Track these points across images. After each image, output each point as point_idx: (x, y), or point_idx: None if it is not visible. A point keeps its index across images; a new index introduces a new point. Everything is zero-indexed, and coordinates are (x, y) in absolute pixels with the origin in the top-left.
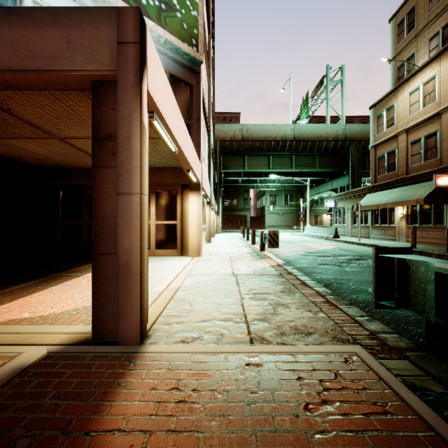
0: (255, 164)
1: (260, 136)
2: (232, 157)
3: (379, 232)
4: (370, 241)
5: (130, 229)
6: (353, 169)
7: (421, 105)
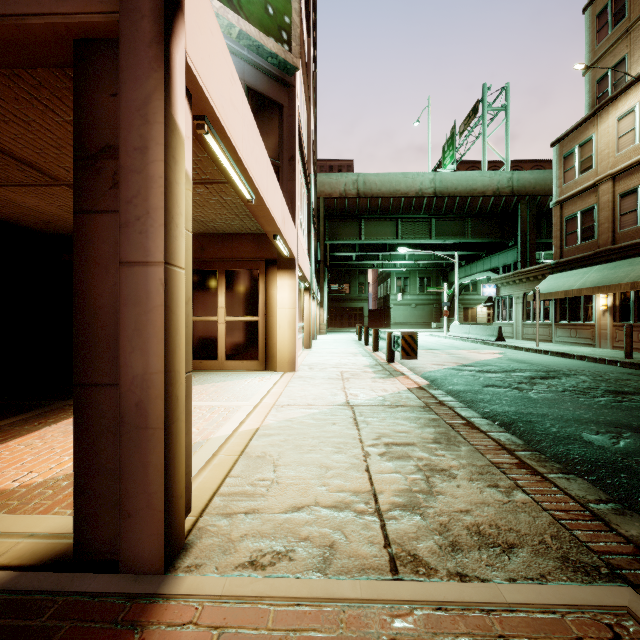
0: (376, 233)
1: (384, 191)
2: (343, 223)
3: (568, 333)
4: (554, 346)
5: (145, 337)
6: (524, 239)
7: (637, 136)
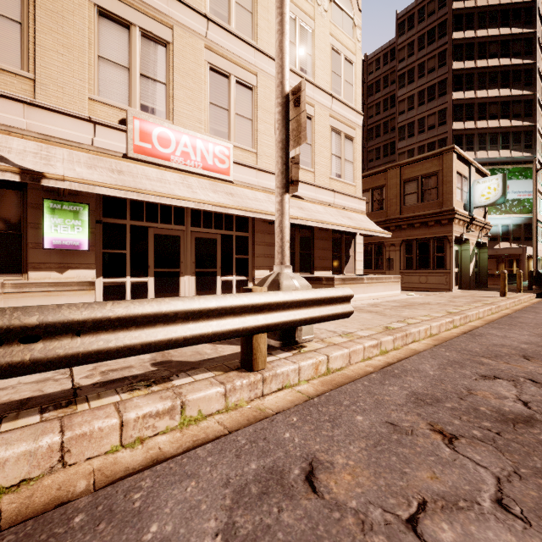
0: None
1: None
2: None
3: None
4: None
5: (524, 270)
6: None
7: None
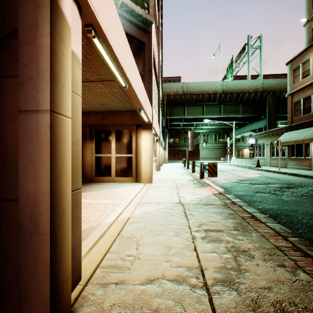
0: (192, 112)
1: (197, 91)
2: (175, 107)
3: (296, 163)
4: (288, 170)
5: (36, 166)
6: (270, 114)
7: None
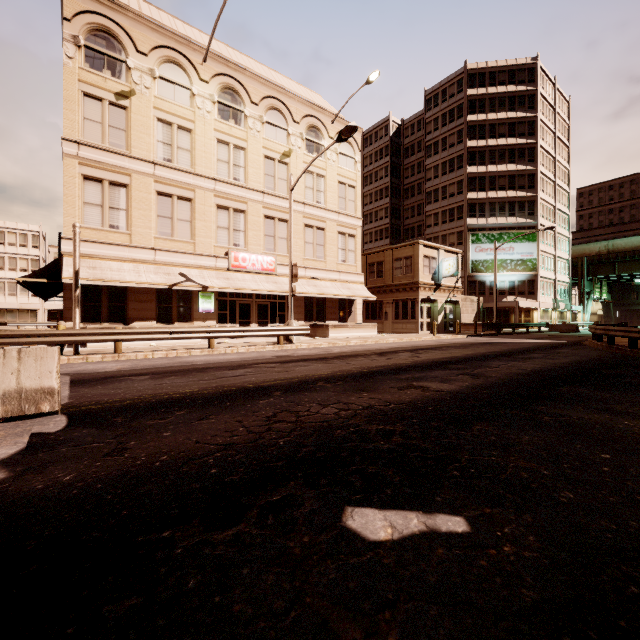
0: (626, 269)
1: (627, 248)
2: (601, 266)
3: None
4: None
5: (517, 320)
6: None
7: None
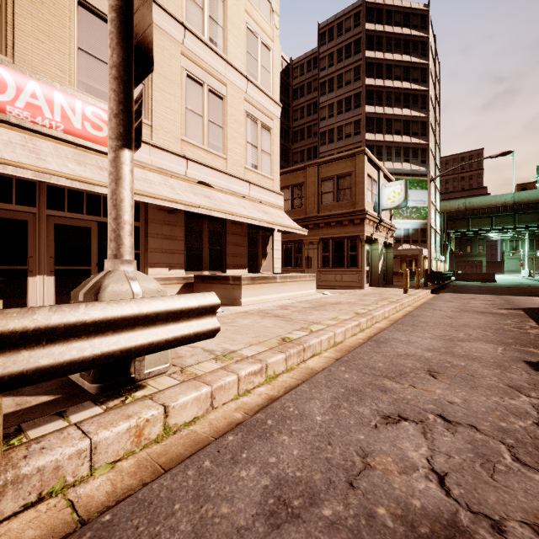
0: (478, 225)
1: (481, 206)
2: (458, 221)
3: None
4: None
5: (421, 269)
6: None
7: None
